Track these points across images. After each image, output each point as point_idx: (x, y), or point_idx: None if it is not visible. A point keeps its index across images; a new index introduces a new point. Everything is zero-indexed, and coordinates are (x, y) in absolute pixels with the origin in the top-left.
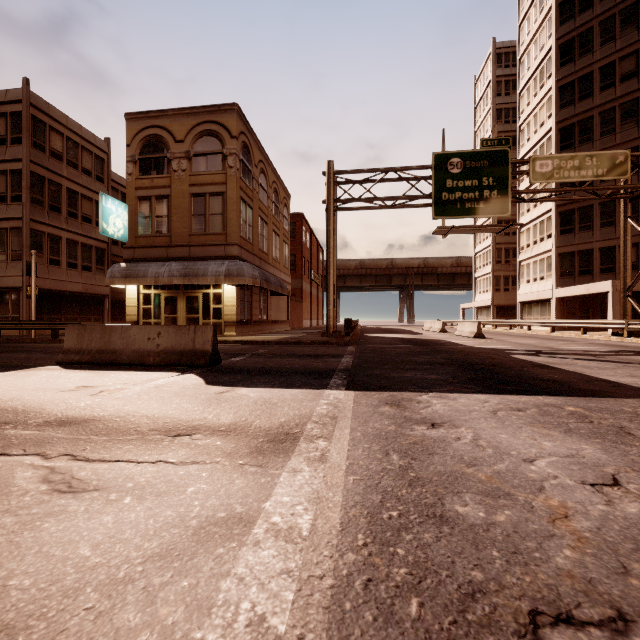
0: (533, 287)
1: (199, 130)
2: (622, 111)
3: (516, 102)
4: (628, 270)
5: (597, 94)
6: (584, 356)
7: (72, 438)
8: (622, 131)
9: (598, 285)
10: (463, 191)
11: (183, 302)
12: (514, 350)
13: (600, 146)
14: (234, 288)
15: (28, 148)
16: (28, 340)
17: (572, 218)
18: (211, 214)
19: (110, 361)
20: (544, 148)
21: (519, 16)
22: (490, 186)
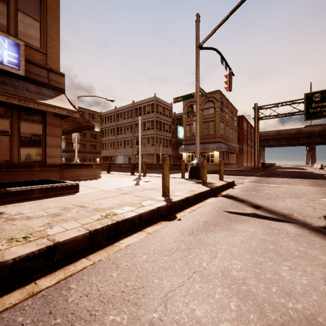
0: None
1: (206, 100)
2: None
3: None
4: None
5: None
6: None
7: (216, 177)
8: None
9: None
10: (321, 107)
11: (200, 157)
12: None
13: None
14: (218, 152)
15: (155, 113)
16: None
17: None
18: (210, 128)
19: None
20: None
21: None
22: None
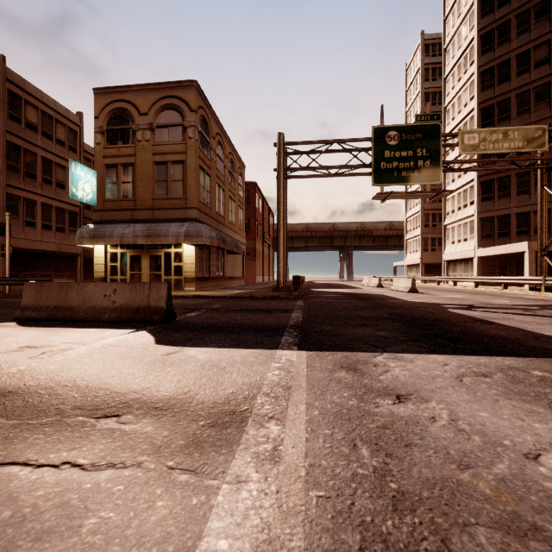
0: (457, 247)
1: (161, 104)
2: (536, 93)
3: (442, 87)
4: (544, 232)
5: (514, 78)
6: (516, 310)
7: None
8: (536, 111)
9: (516, 246)
10: (399, 161)
11: (147, 260)
12: (449, 304)
13: (516, 124)
14: (193, 247)
15: (4, 119)
16: (2, 295)
17: (492, 187)
18: (172, 180)
19: (66, 317)
20: (467, 126)
21: (445, 11)
22: (424, 156)
